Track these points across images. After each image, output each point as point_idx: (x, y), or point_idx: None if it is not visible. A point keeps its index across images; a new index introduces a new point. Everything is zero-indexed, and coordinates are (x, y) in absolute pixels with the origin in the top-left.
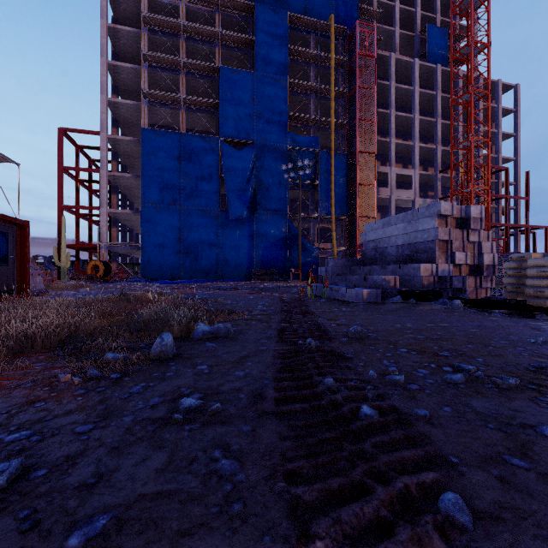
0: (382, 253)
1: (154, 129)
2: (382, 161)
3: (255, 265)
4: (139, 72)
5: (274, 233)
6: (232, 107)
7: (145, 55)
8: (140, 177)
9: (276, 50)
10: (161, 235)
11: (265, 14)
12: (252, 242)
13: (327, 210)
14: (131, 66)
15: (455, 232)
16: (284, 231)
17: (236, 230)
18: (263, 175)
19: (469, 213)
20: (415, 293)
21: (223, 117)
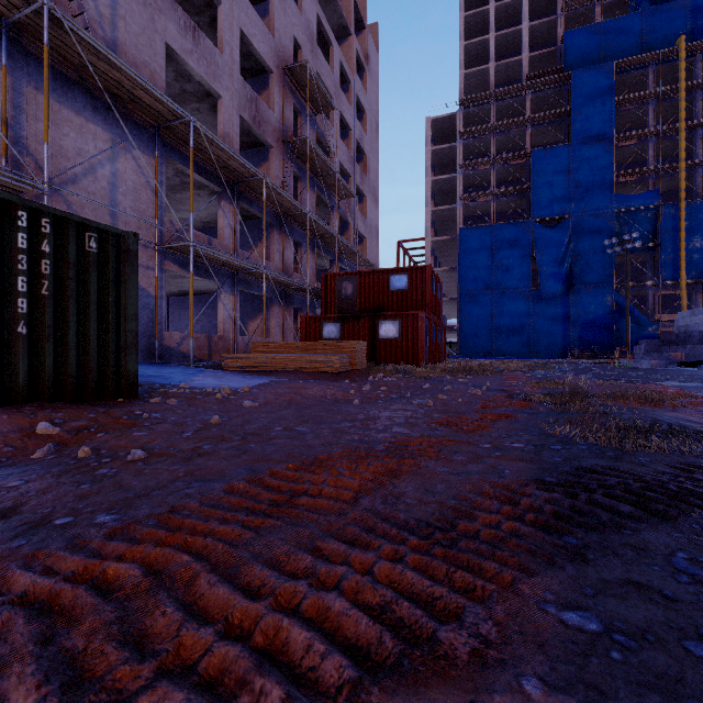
0: (689, 335)
1: (469, 227)
2: None
3: (571, 343)
4: (454, 178)
5: (595, 307)
6: (544, 187)
7: (461, 165)
8: (456, 269)
9: (598, 109)
10: (475, 318)
11: (584, 77)
12: (567, 319)
13: (673, 274)
14: (448, 176)
15: None
16: (609, 305)
17: (549, 308)
18: (581, 247)
19: None
20: (686, 362)
21: (534, 199)
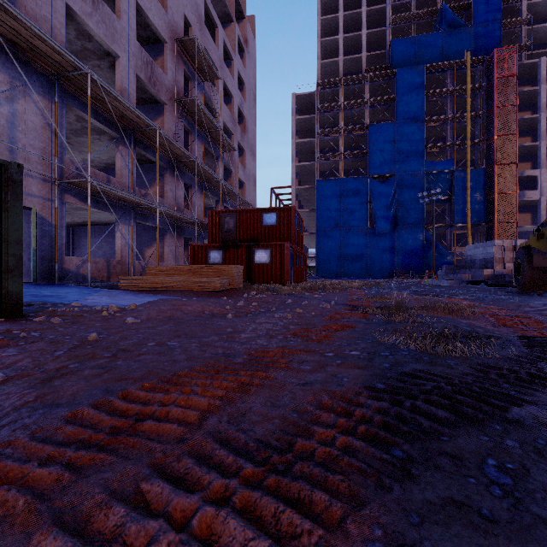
0: (473, 262)
1: (324, 179)
2: (533, 161)
3: (396, 267)
4: (313, 142)
5: (412, 242)
6: (378, 152)
7: (318, 132)
8: (314, 210)
9: (414, 98)
10: (328, 248)
11: (405, 74)
12: (393, 250)
13: (463, 219)
14: (309, 140)
15: (508, 253)
16: (421, 240)
17: (381, 242)
18: (402, 198)
19: (516, 244)
20: (472, 281)
21: (370, 161)
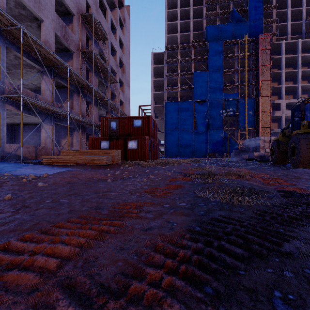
0: (249, 148)
1: (169, 101)
2: (278, 95)
3: (208, 151)
4: (163, 80)
5: (217, 137)
6: (199, 87)
7: (166, 75)
8: (164, 119)
9: (218, 59)
10: (172, 140)
11: (213, 45)
12: (207, 142)
13: (243, 125)
14: (161, 79)
15: (267, 144)
16: (222, 136)
17: (200, 137)
18: (212, 113)
19: (271, 138)
20: (248, 159)
21: (195, 92)
